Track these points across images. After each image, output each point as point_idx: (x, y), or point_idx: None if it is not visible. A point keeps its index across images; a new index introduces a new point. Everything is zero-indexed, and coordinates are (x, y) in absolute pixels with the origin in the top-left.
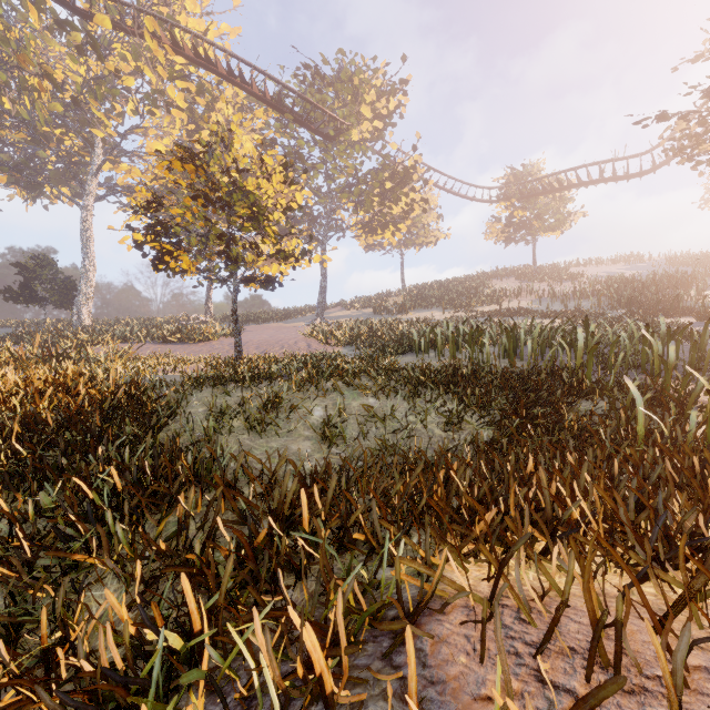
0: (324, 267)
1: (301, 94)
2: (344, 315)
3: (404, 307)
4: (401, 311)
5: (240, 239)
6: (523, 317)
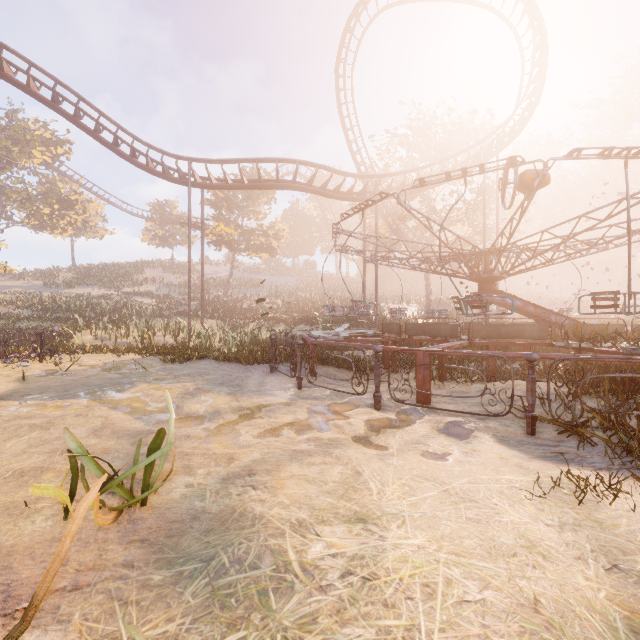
0: None
1: None
2: (14, 285)
3: (70, 285)
4: (68, 286)
5: None
6: (143, 297)
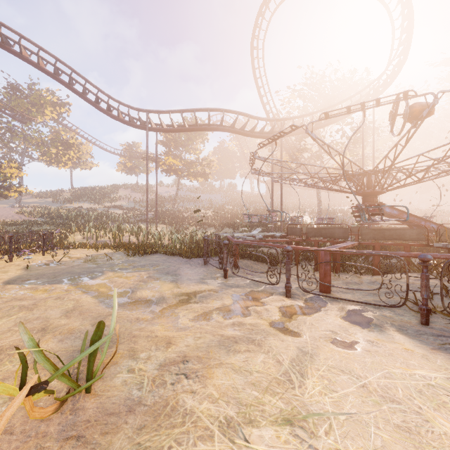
0: (21, 178)
1: (11, 107)
2: (33, 202)
3: (69, 201)
4: (68, 202)
5: (3, 187)
6: (117, 209)
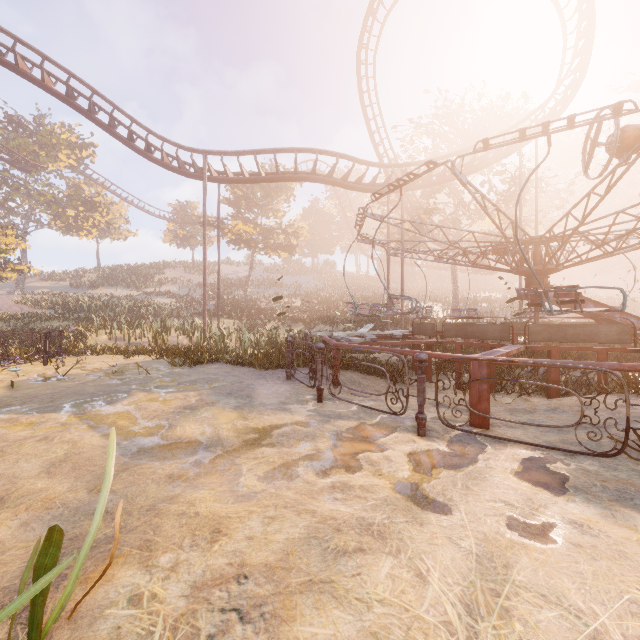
0: (24, 253)
1: (9, 148)
2: (42, 286)
3: (95, 285)
4: (93, 287)
5: None
6: (163, 297)
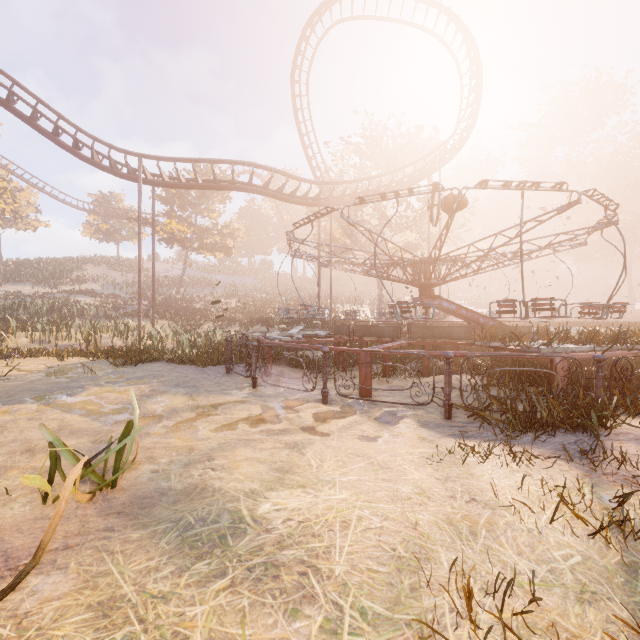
0: None
1: None
2: None
3: None
4: None
5: None
6: (84, 296)
